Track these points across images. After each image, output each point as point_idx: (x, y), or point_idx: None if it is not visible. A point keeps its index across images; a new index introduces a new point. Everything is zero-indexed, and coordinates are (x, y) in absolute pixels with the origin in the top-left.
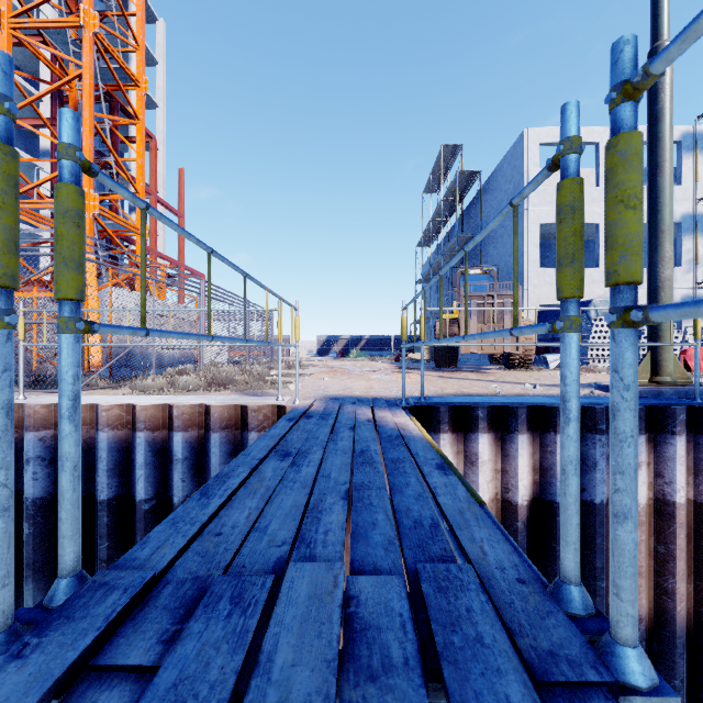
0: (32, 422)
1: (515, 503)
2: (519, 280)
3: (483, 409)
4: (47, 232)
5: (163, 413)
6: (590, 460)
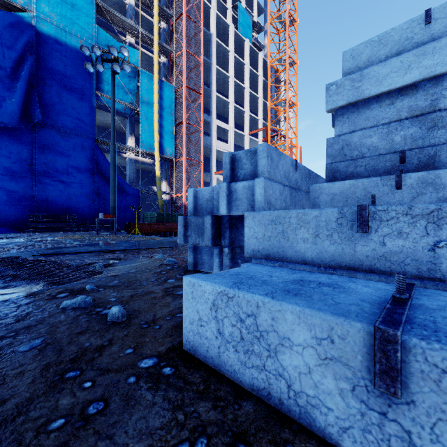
0: None
1: None
2: None
3: None
4: None
5: None
6: None
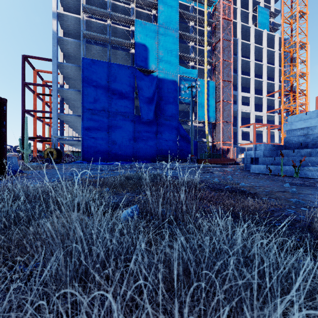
0: None
1: None
2: None
3: None
4: (276, 130)
5: None
6: None
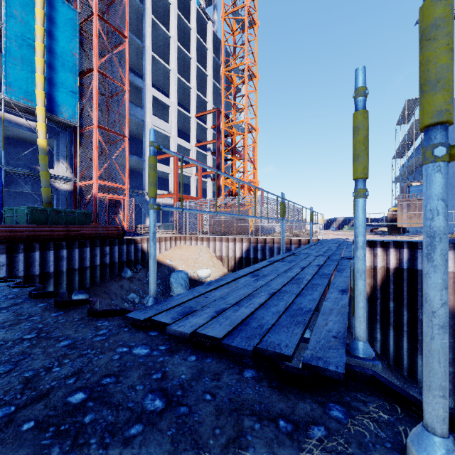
0: (260, 241)
1: (389, 268)
2: (454, 184)
3: (378, 241)
4: (209, 180)
5: (288, 240)
6: (416, 257)
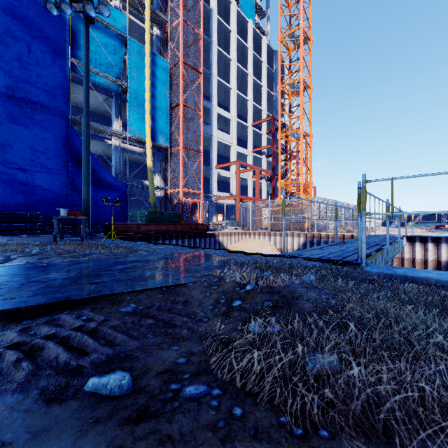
0: (315, 236)
1: (440, 261)
2: None
3: (429, 237)
4: (264, 181)
5: (342, 236)
6: None
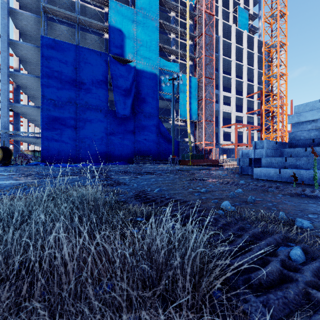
0: None
1: None
2: None
3: None
4: (255, 131)
5: None
6: None
